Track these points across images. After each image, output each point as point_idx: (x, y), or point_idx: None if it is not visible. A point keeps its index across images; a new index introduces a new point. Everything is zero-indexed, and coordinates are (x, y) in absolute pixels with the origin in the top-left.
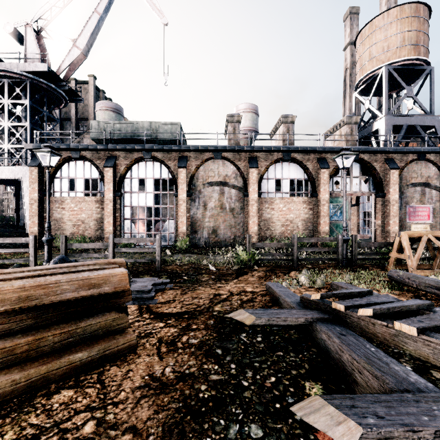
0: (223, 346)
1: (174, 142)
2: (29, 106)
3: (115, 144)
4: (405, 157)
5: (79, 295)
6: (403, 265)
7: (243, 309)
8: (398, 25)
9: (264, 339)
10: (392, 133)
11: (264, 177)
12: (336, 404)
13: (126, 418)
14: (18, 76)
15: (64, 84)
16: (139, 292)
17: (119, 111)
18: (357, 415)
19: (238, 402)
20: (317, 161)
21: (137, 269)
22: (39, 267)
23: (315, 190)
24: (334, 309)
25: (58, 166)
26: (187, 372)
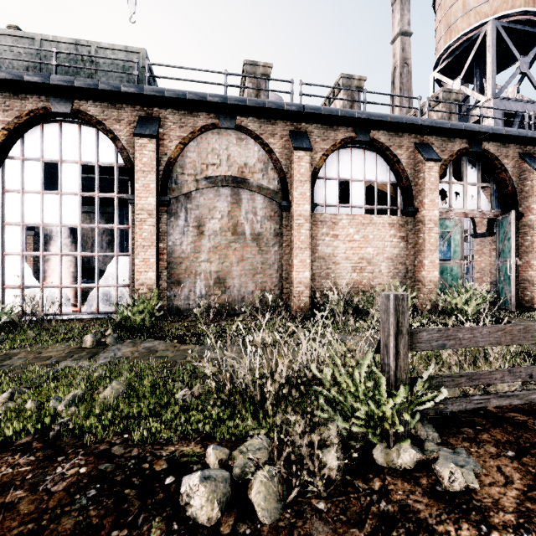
0: None
1: None
2: None
3: None
4: None
5: None
6: None
7: None
8: None
9: None
10: None
11: (319, 175)
12: None
13: None
14: None
15: None
16: None
17: None
18: None
19: None
20: (417, 149)
21: None
22: None
23: (412, 202)
24: None
25: None
26: None
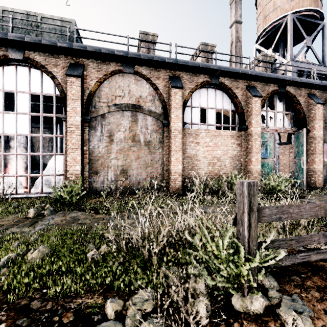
0: None
1: None
2: None
3: None
4: (324, 94)
5: None
6: None
7: None
8: None
9: None
10: None
11: (187, 104)
12: None
13: None
14: None
15: None
16: None
17: None
18: None
19: None
20: (247, 89)
21: None
22: None
23: (245, 122)
24: None
25: None
26: None
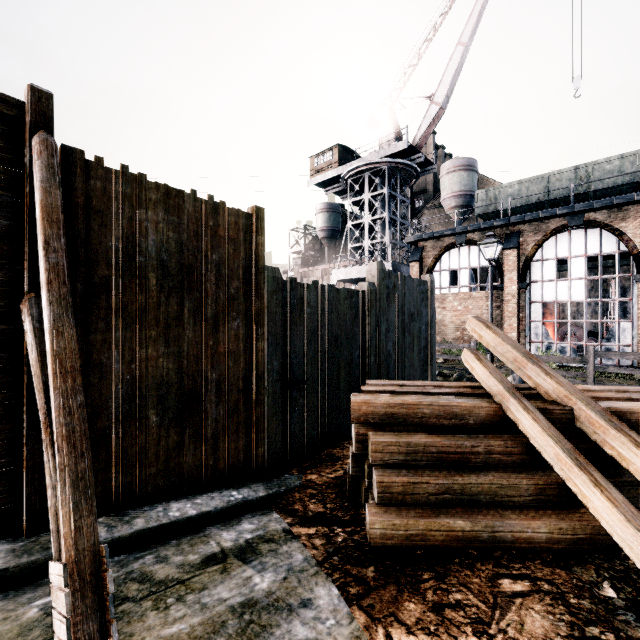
0: None
1: (625, 188)
2: (387, 195)
3: (521, 215)
4: None
5: None
6: None
7: None
8: None
9: None
10: None
11: None
12: None
13: None
14: (379, 165)
15: (420, 156)
16: None
17: (472, 166)
18: None
19: None
20: None
21: None
22: None
23: None
24: None
25: (438, 256)
26: None
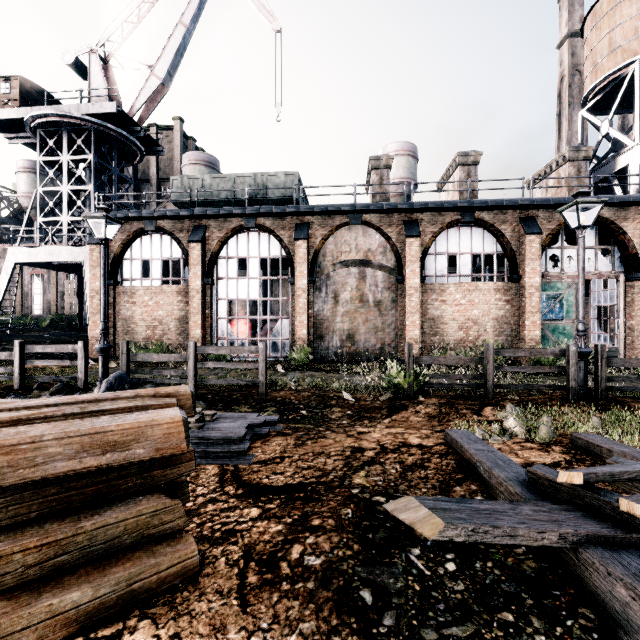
0: (374, 582)
1: (289, 202)
2: (94, 163)
3: (204, 208)
4: None
5: (82, 465)
6: None
7: (407, 483)
8: None
9: (462, 569)
10: None
11: (429, 252)
12: None
13: None
14: (80, 122)
15: (139, 130)
16: (224, 440)
17: (214, 164)
18: None
19: None
20: (520, 223)
21: (230, 396)
22: (34, 401)
23: (517, 270)
24: (624, 512)
25: (127, 242)
26: None
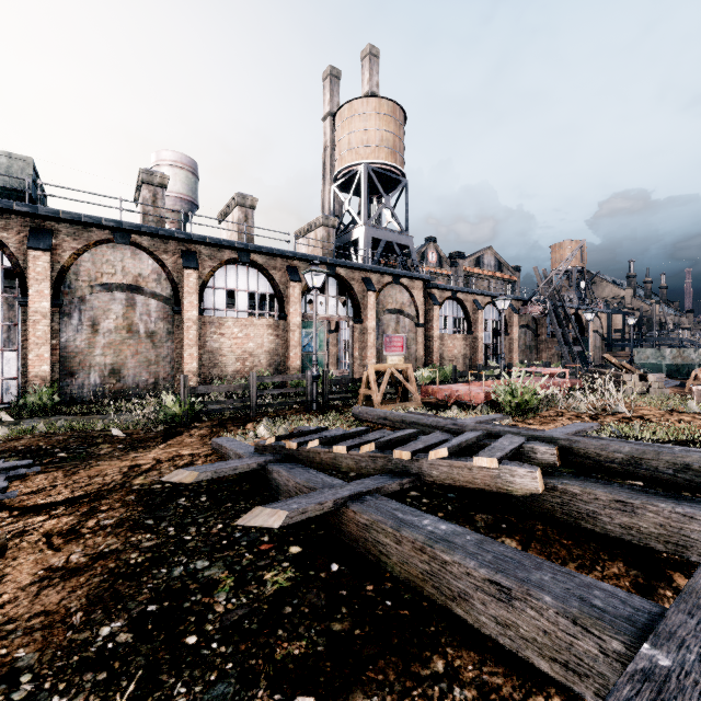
0: (154, 516)
1: (16, 195)
2: None
3: None
4: (382, 279)
5: None
6: (372, 402)
7: None
8: (377, 120)
9: (210, 498)
10: (372, 246)
11: (209, 285)
12: (273, 507)
13: (25, 610)
14: None
15: None
16: None
17: None
18: (287, 507)
19: (181, 553)
20: (287, 271)
21: None
22: None
23: (284, 310)
24: (288, 448)
25: None
26: (107, 550)
